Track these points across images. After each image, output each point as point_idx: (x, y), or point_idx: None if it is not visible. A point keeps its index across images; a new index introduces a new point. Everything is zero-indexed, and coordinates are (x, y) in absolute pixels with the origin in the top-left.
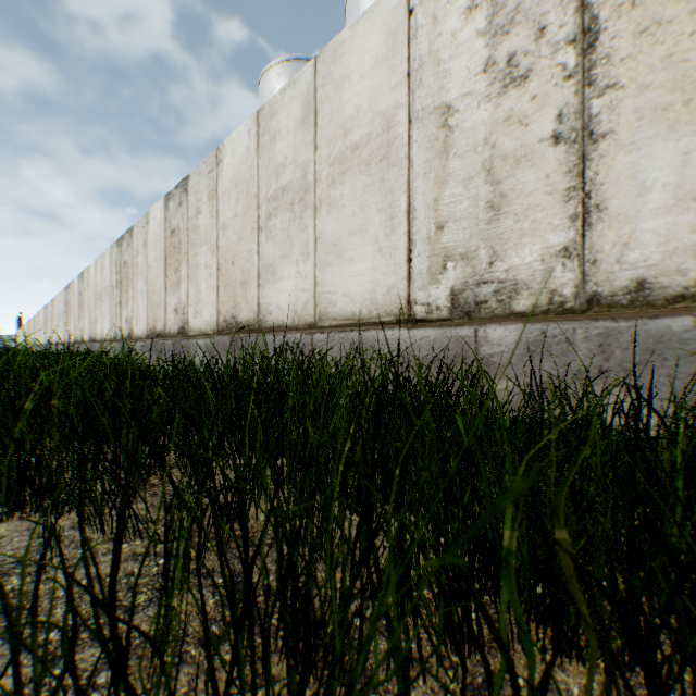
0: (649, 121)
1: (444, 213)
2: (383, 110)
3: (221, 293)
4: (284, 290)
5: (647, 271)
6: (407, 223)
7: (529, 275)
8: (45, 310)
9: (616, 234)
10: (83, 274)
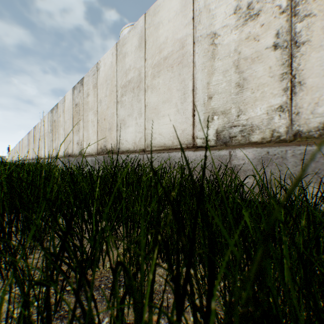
0: None
1: (212, 90)
2: (179, 38)
3: (99, 134)
4: (129, 132)
5: None
6: (192, 96)
7: (259, 122)
8: (19, 144)
9: (310, 97)
10: (35, 126)
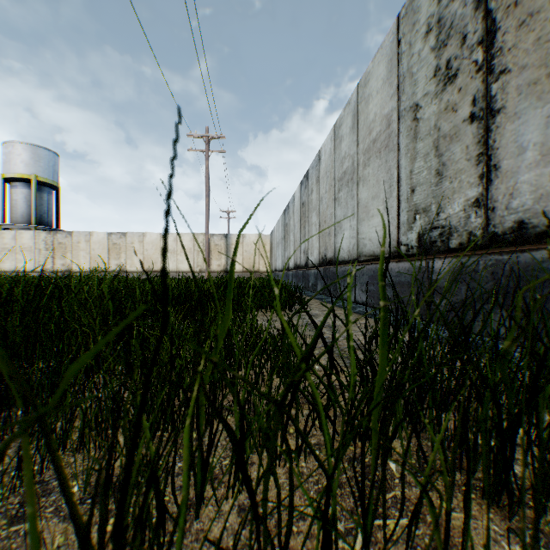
0: (59, 258)
1: (41, 260)
2: (32, 245)
3: None
4: (8, 265)
5: (59, 269)
6: (36, 260)
7: (50, 268)
8: None
9: (57, 266)
10: None
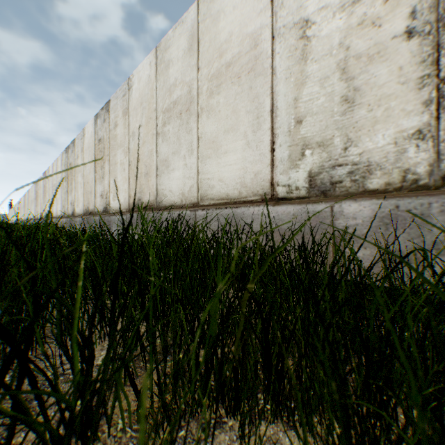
0: None
1: (302, 110)
2: (251, 32)
3: (131, 182)
4: (175, 179)
5: None
6: (270, 120)
7: (381, 157)
8: (24, 197)
9: None
10: (45, 173)
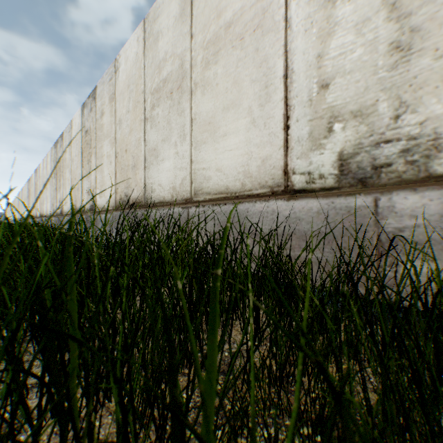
0: None
1: (329, 69)
2: None
3: (118, 176)
4: (165, 170)
5: None
6: (283, 89)
7: None
8: (18, 196)
9: None
10: (37, 170)
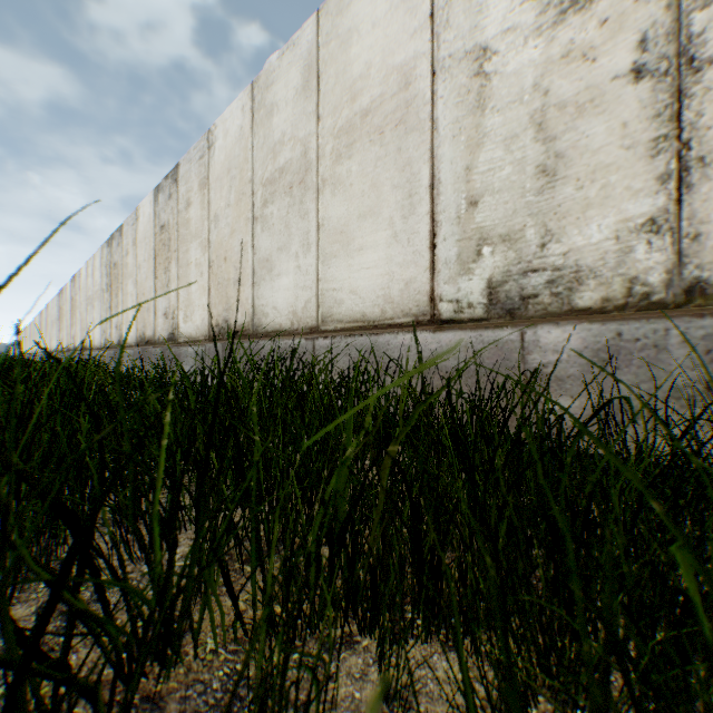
0: None
1: (478, 185)
2: (399, 63)
3: (212, 293)
4: (282, 289)
5: None
6: (430, 200)
7: (597, 259)
8: (40, 317)
9: None
10: (75, 278)
